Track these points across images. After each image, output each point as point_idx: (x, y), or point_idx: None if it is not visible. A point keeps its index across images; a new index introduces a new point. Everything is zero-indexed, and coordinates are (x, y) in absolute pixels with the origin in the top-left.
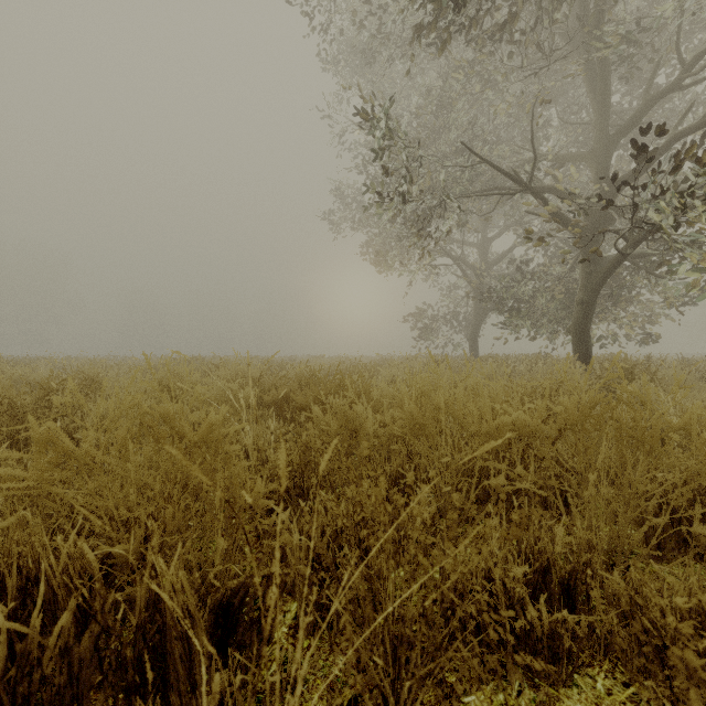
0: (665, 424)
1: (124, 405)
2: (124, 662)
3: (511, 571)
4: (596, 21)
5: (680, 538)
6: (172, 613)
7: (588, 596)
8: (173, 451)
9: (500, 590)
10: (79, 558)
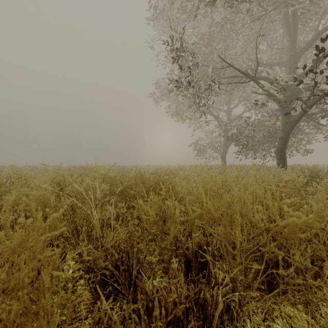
0: None
1: None
2: None
3: None
4: None
5: None
6: None
7: None
8: None
9: None
10: None
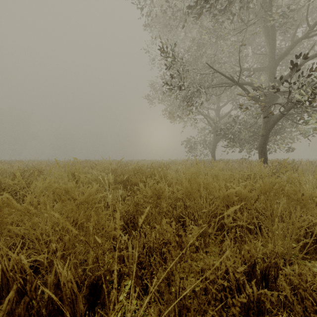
0: (310, 193)
1: (45, 184)
2: (41, 316)
3: (237, 267)
4: (269, 7)
5: (316, 248)
6: (65, 292)
7: (275, 279)
8: (56, 214)
9: (233, 279)
10: (20, 262)
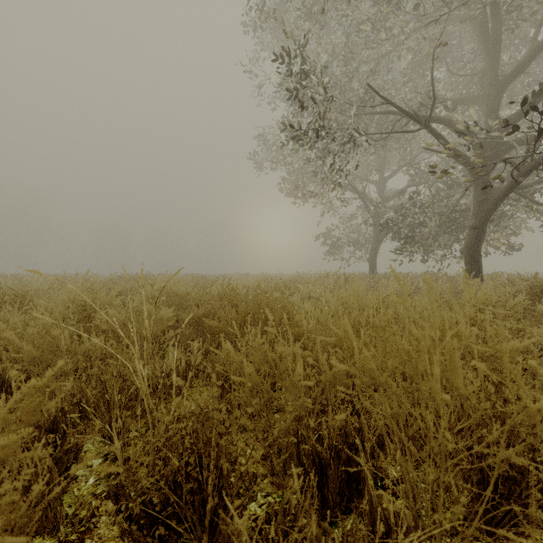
0: None
1: None
2: None
3: None
4: None
5: None
6: None
7: None
8: None
9: None
10: None
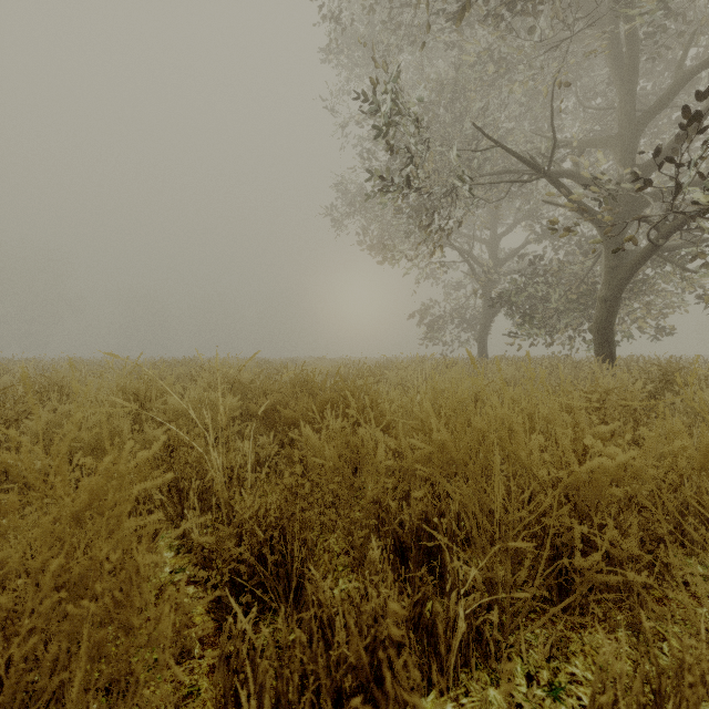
0: None
1: None
2: None
3: None
4: None
5: None
6: None
7: None
8: None
9: None
10: None
